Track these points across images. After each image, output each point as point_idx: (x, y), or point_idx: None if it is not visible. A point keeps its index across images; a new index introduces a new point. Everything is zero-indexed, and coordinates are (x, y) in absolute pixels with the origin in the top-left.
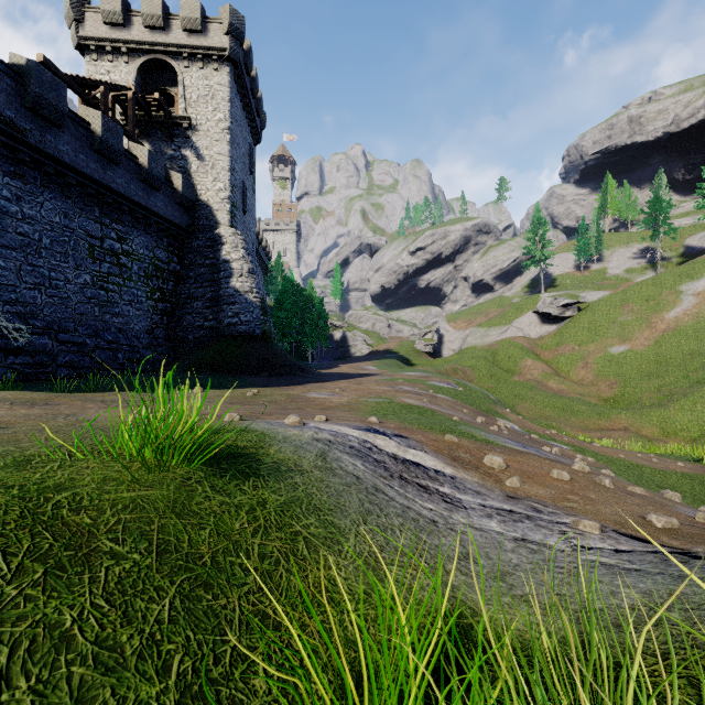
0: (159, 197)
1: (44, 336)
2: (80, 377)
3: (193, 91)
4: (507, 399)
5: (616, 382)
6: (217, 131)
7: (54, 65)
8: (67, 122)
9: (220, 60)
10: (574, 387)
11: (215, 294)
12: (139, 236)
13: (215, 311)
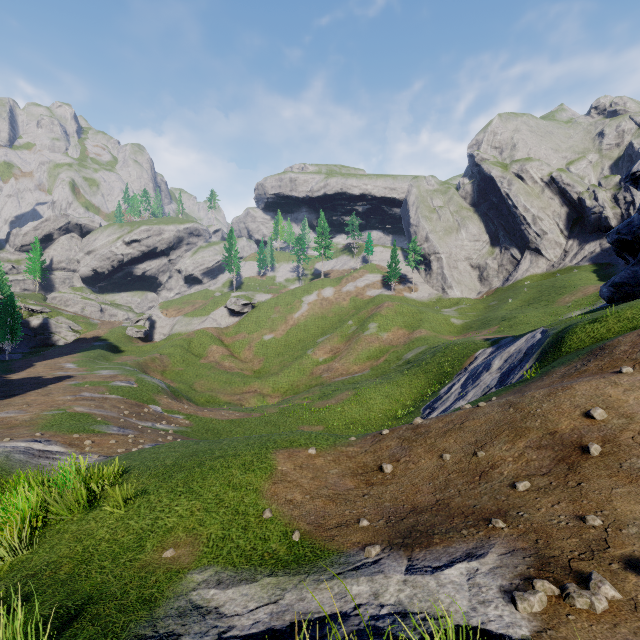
0: None
1: None
2: None
3: None
4: (190, 379)
5: (263, 359)
6: None
7: None
8: None
9: None
10: (239, 364)
11: None
12: None
13: None
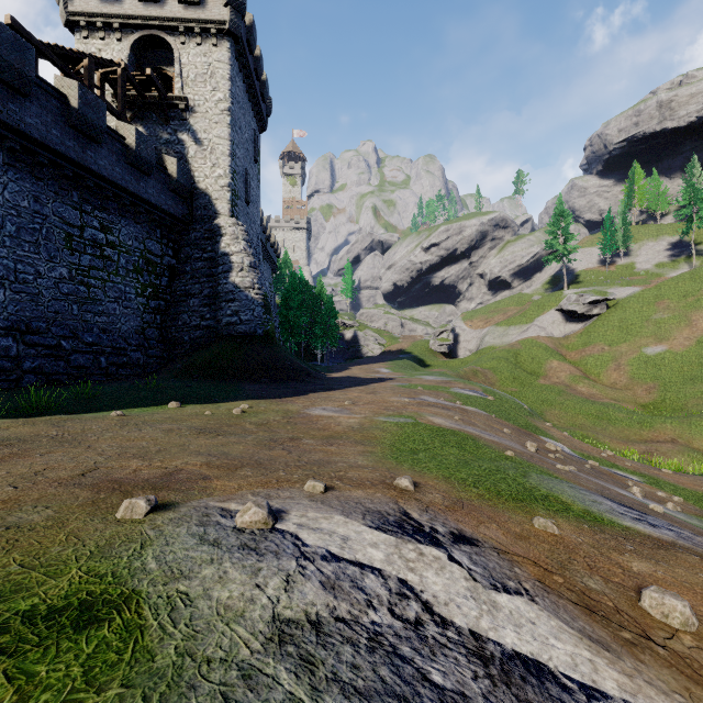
0: (150, 183)
1: (7, 338)
2: (51, 385)
3: (190, 70)
4: (533, 405)
5: (654, 386)
6: (216, 112)
7: (25, 29)
8: (36, 92)
9: (220, 34)
10: (607, 391)
11: (213, 291)
12: (127, 226)
13: (213, 309)
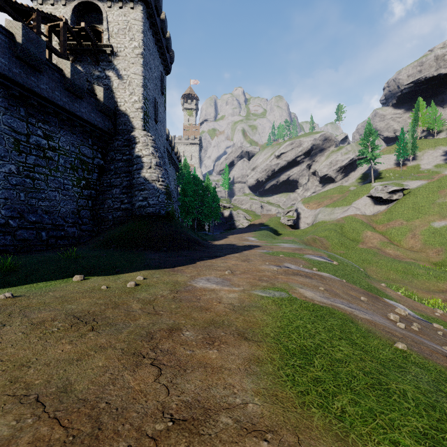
0: (83, 104)
1: None
2: None
3: (114, 26)
4: (357, 263)
5: (442, 250)
6: (133, 56)
7: None
8: None
9: (135, 0)
10: (407, 253)
11: (129, 183)
12: (65, 135)
13: (129, 196)
